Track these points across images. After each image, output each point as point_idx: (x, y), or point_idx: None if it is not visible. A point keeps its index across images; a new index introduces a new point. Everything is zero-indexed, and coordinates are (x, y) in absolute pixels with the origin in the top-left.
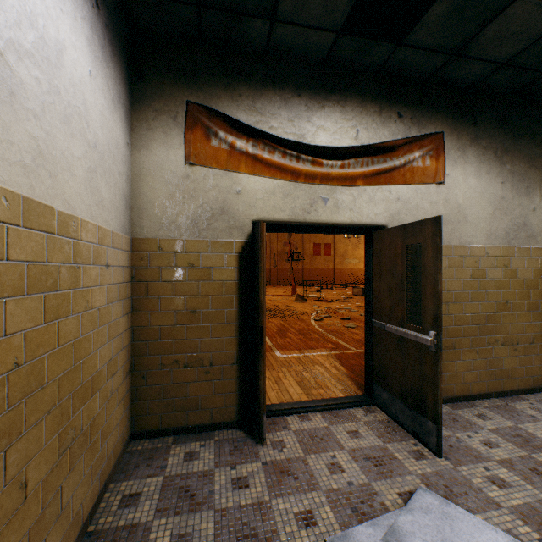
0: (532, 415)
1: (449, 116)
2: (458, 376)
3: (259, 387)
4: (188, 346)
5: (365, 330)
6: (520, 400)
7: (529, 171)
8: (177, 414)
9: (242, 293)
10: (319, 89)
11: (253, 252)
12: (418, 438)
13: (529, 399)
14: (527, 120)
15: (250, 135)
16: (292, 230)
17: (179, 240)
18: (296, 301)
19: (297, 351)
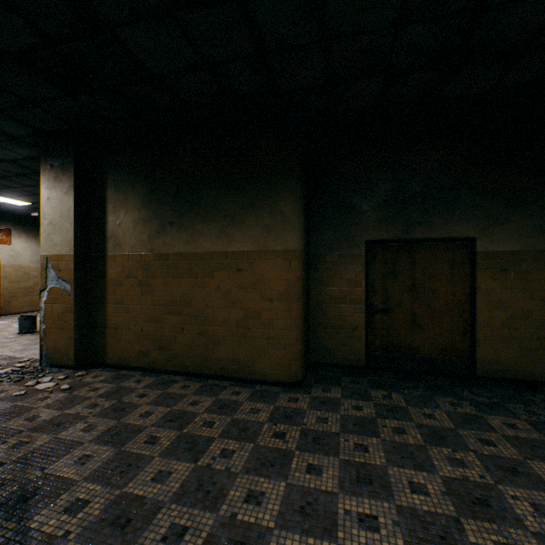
0: None
1: (14, 223)
2: (18, 306)
3: None
4: None
5: None
6: None
7: None
8: None
9: None
10: None
11: None
12: None
13: None
14: None
15: None
16: None
17: None
18: None
19: None
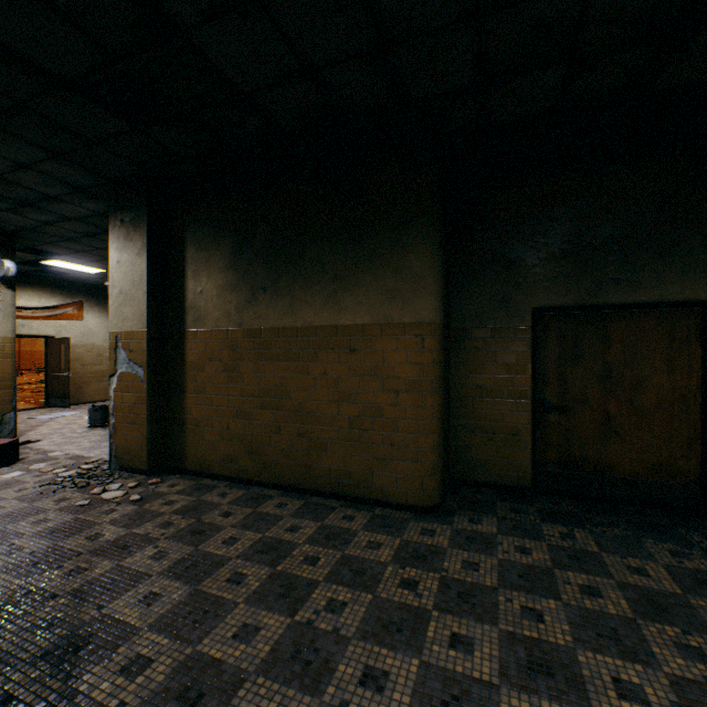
0: None
1: (87, 295)
2: (91, 394)
3: None
4: None
5: (46, 379)
6: None
7: None
8: None
9: None
10: (22, 282)
11: None
12: (65, 407)
13: None
14: None
15: None
16: None
17: None
18: None
19: None
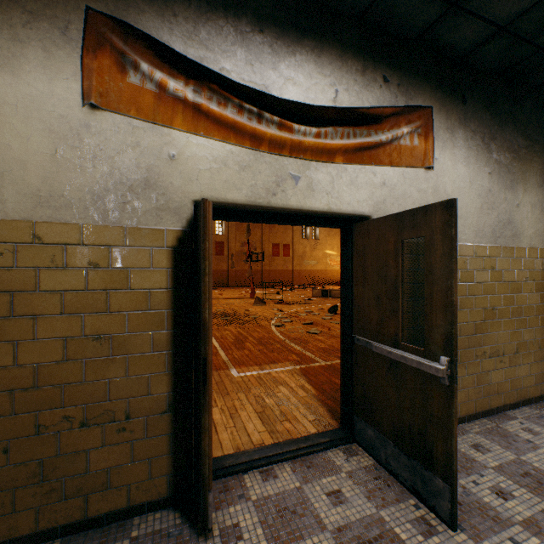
0: (528, 439)
1: (438, 89)
2: None
3: (202, 450)
4: (88, 393)
5: (342, 347)
6: (508, 418)
7: (514, 163)
8: (68, 502)
9: (178, 306)
10: (288, 27)
11: (196, 247)
12: (421, 498)
13: (516, 416)
14: (511, 106)
15: (190, 76)
16: (252, 218)
17: (73, 224)
18: (255, 305)
19: (257, 366)
